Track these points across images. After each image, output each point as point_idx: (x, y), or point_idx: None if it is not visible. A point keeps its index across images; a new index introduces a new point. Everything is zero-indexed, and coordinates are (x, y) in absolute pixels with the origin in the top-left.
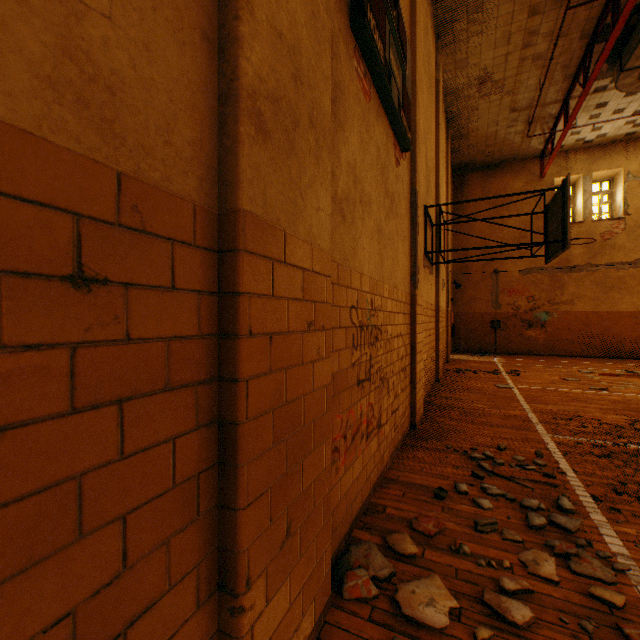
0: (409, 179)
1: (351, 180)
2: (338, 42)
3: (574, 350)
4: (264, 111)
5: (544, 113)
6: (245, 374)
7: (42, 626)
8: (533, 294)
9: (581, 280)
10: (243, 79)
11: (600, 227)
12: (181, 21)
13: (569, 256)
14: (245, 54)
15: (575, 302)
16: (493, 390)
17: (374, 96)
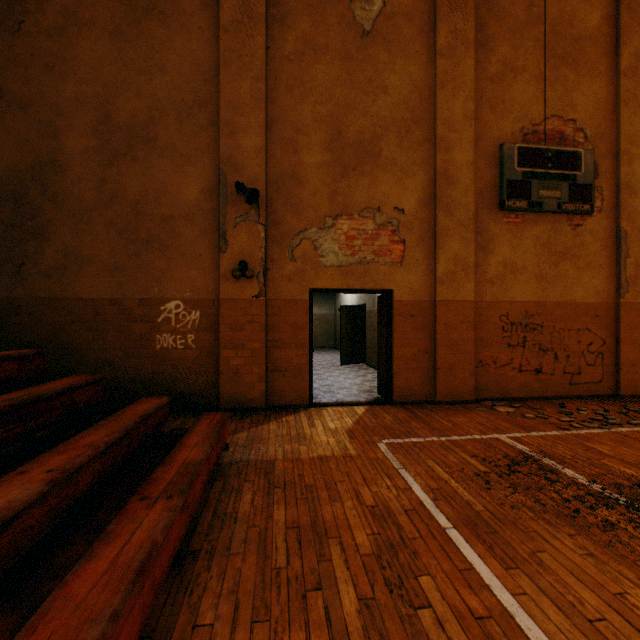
0: (613, 220)
1: (500, 267)
2: (488, 225)
3: None
4: (443, 279)
5: None
6: (437, 330)
7: (408, 354)
8: None
9: None
10: (437, 277)
11: None
12: (425, 272)
13: None
14: (437, 272)
15: None
16: None
17: (530, 216)
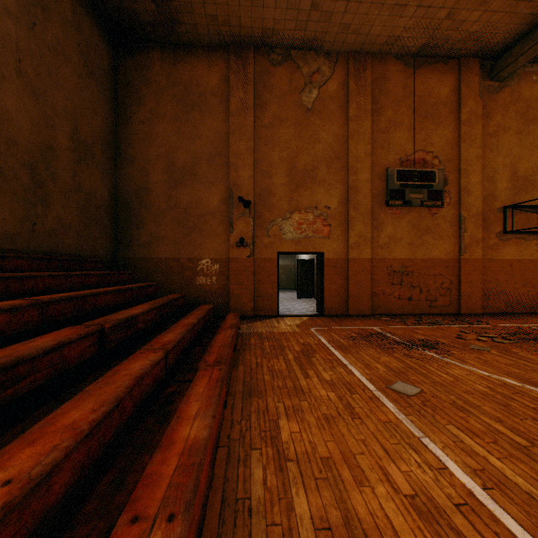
0: (457, 210)
1: (387, 239)
2: (379, 215)
3: None
4: (352, 246)
5: None
6: (349, 275)
7: (332, 288)
8: None
9: None
10: (349, 245)
11: None
12: (342, 242)
13: None
14: (349, 242)
15: None
16: None
17: (405, 209)
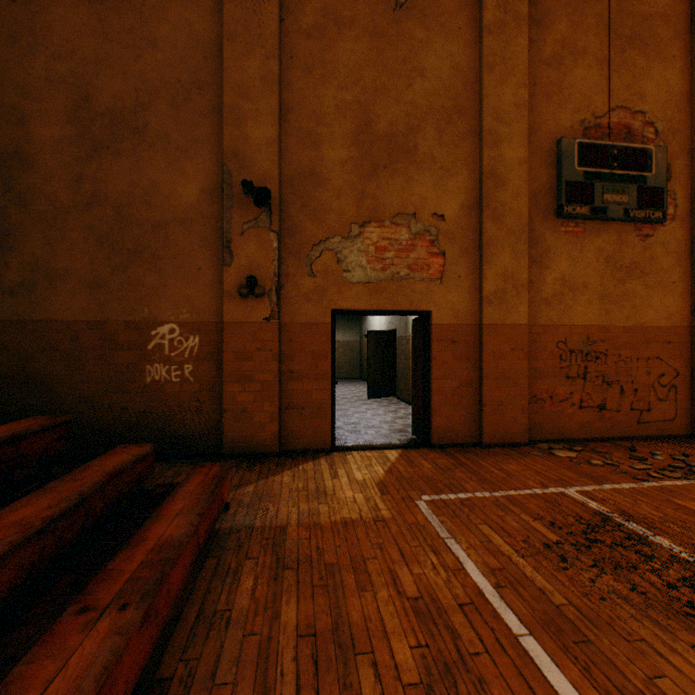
0: (688, 231)
1: (558, 285)
2: (543, 235)
3: None
4: (490, 298)
5: None
6: (484, 359)
7: (449, 387)
8: None
9: None
10: (483, 296)
11: None
12: (470, 291)
13: None
14: (484, 290)
15: None
16: None
17: (592, 225)
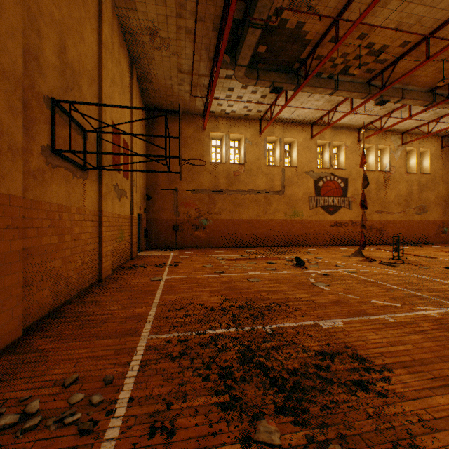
0: None
1: None
2: None
3: (221, 243)
4: None
5: (201, 82)
6: None
7: None
8: (199, 207)
9: (225, 199)
10: None
11: (234, 168)
12: None
13: (219, 184)
14: None
15: (222, 213)
16: (144, 285)
17: None
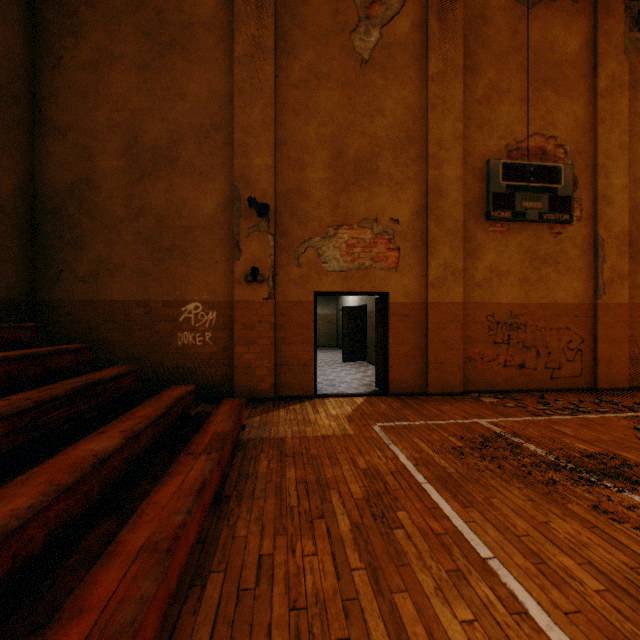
0: (592, 229)
1: (487, 272)
2: (476, 234)
3: None
4: (434, 282)
5: None
6: (429, 329)
7: (402, 350)
8: None
9: None
10: (428, 281)
11: None
12: (418, 277)
13: None
14: (429, 276)
15: None
16: None
17: (514, 225)
